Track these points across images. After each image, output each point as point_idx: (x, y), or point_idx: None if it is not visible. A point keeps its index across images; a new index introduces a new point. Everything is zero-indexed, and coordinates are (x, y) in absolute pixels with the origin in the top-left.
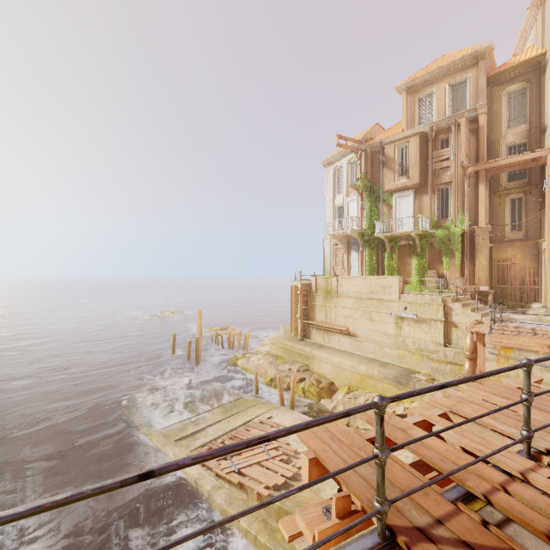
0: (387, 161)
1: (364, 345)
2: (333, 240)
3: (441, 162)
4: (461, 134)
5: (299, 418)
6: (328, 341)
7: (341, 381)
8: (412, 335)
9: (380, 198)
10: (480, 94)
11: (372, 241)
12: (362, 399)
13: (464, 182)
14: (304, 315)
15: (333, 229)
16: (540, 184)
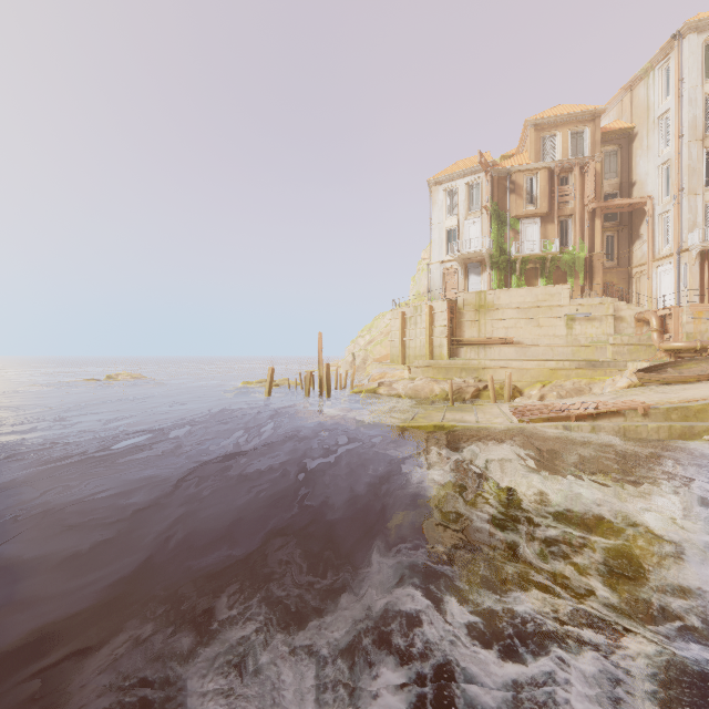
0: (516, 188)
1: (533, 349)
2: (442, 264)
3: (564, 197)
4: (591, 174)
5: (539, 401)
6: (485, 355)
7: (528, 381)
8: (584, 332)
9: (506, 222)
10: (597, 146)
11: (501, 264)
12: (569, 383)
13: (583, 216)
14: (449, 334)
15: (443, 253)
16: (630, 225)
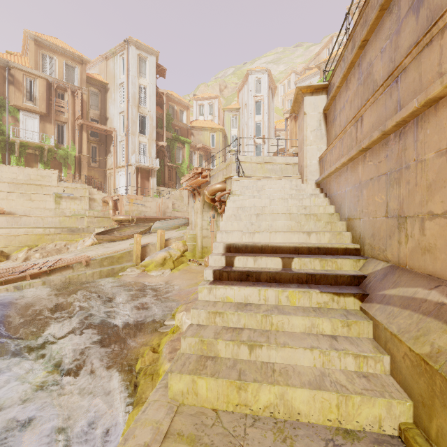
0: (16, 81)
1: (25, 219)
2: None
3: (60, 107)
4: (79, 99)
5: (17, 264)
6: None
7: (16, 246)
8: (69, 207)
9: (5, 107)
10: (84, 83)
11: None
12: (52, 245)
13: (74, 127)
14: None
15: None
16: (106, 143)
